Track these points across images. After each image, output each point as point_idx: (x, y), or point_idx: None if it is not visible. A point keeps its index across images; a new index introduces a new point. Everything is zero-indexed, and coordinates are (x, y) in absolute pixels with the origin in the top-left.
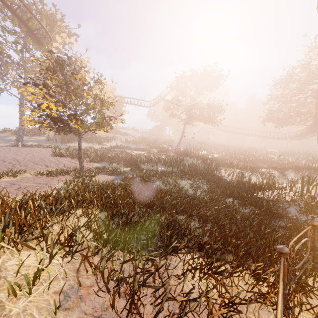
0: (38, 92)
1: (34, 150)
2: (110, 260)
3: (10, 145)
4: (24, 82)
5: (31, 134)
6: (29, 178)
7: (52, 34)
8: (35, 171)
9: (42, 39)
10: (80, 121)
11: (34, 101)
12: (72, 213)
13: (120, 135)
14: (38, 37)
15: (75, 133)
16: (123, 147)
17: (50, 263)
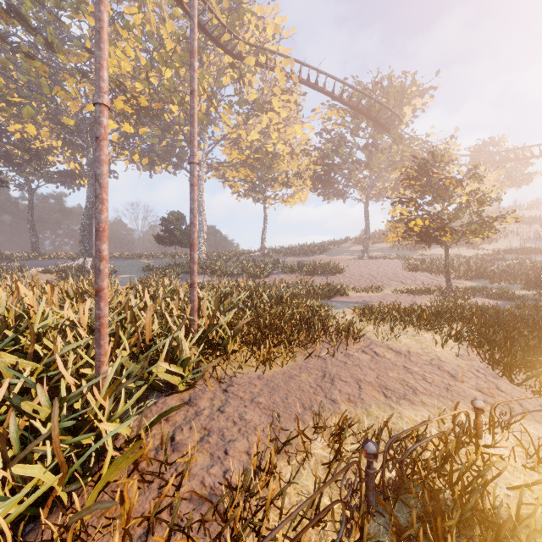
0: (404, 209)
1: (381, 263)
2: (490, 351)
3: (357, 258)
4: (369, 182)
5: (372, 241)
6: (390, 294)
7: (401, 108)
8: (394, 288)
9: (390, 125)
10: (449, 233)
11: (398, 217)
12: (456, 320)
13: (521, 226)
14: (386, 126)
15: (441, 245)
16: (527, 251)
17: (449, 339)
